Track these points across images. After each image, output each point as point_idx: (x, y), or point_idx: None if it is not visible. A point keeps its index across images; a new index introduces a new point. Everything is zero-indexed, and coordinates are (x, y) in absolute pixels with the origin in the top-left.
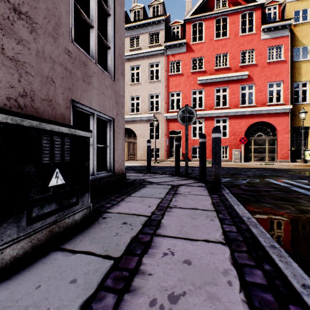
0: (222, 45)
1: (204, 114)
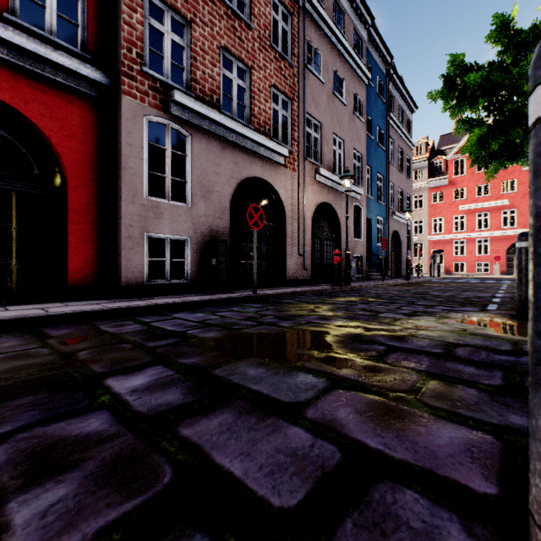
0: (483, 177)
1: (465, 236)
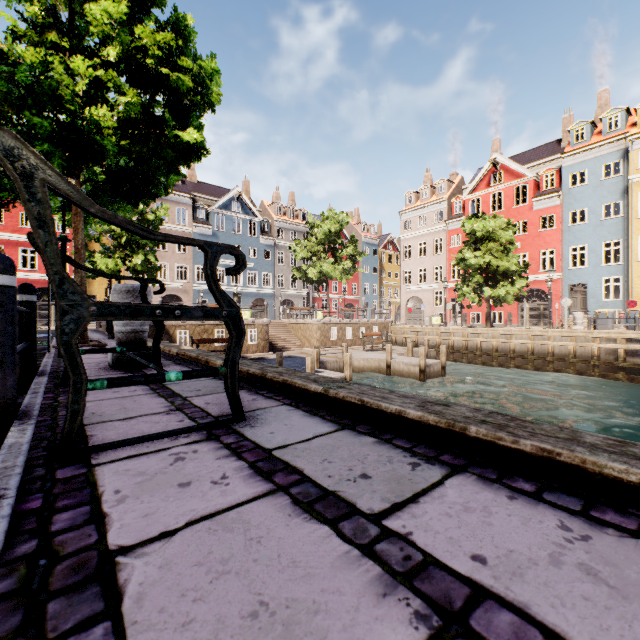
0: None
1: None
